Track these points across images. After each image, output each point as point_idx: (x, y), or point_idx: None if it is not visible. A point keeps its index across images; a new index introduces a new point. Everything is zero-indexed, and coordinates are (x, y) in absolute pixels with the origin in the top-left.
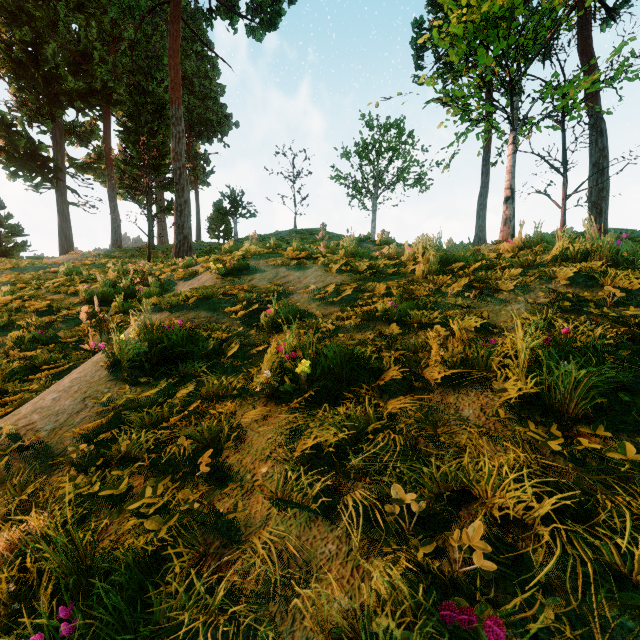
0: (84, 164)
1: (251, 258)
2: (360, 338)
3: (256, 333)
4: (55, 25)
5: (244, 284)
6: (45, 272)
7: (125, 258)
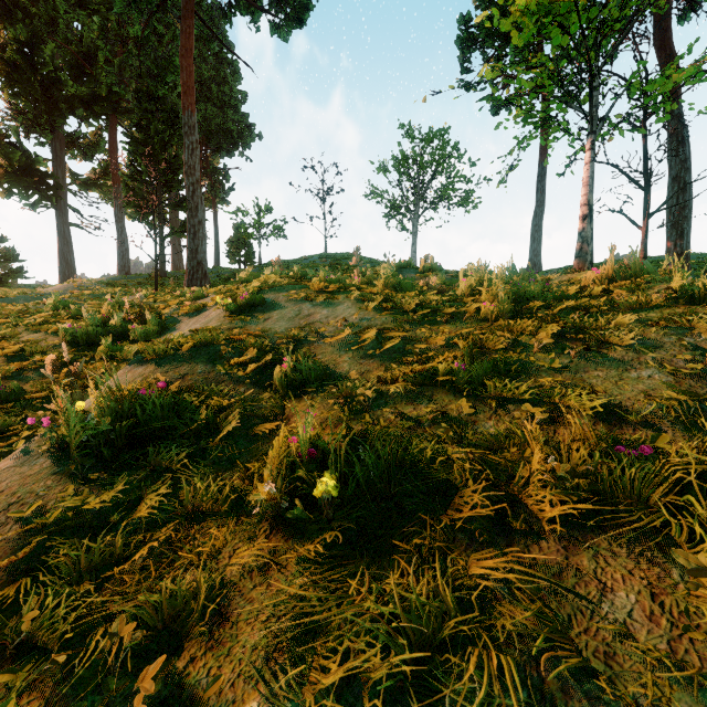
0: (88, 180)
1: (269, 290)
2: (412, 415)
3: (267, 397)
4: (54, 23)
5: (257, 325)
6: (36, 303)
7: (132, 286)
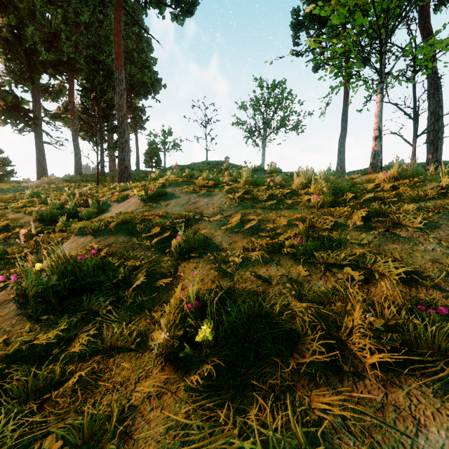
0: (55, 114)
1: (169, 185)
2: (265, 274)
3: (166, 260)
4: (33, 14)
5: (161, 209)
6: (20, 193)
7: (83, 182)
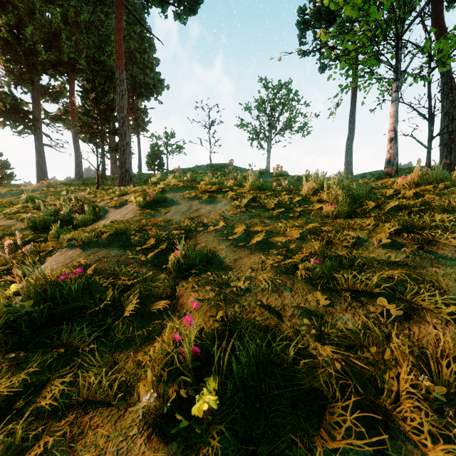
0: (56, 116)
1: (170, 191)
2: (278, 302)
3: (162, 278)
4: (33, 13)
5: (160, 217)
6: (17, 197)
7: (83, 186)
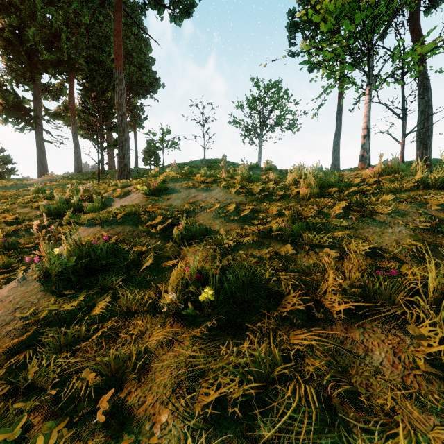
0: (55, 113)
1: (170, 181)
2: (257, 255)
3: (169, 246)
4: (34, 15)
5: (163, 202)
6: (23, 190)
7: (83, 179)
